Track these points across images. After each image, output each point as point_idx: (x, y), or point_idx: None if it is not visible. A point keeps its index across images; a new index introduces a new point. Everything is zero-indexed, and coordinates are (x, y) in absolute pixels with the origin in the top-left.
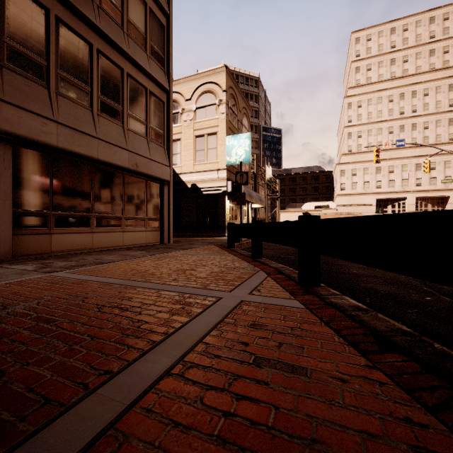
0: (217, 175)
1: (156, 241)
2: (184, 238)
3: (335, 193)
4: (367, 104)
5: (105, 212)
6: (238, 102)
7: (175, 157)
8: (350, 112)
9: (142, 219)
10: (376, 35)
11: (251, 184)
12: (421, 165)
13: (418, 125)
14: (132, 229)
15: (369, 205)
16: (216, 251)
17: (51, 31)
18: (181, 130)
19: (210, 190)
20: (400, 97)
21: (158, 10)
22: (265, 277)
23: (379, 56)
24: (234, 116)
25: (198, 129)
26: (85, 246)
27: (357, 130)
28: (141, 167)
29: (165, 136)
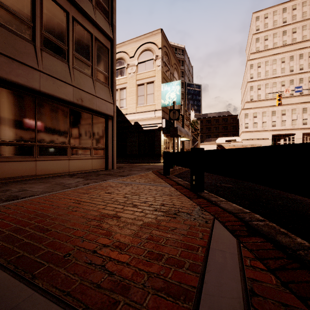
0: (154, 115)
1: (101, 167)
2: (128, 164)
3: (240, 131)
4: (264, 65)
5: (50, 142)
6: (171, 58)
7: (122, 101)
8: (251, 71)
9: (88, 149)
10: (272, 14)
11: (180, 122)
12: (307, 109)
13: (304, 79)
14: (77, 157)
15: (267, 139)
16: (152, 179)
17: None
18: (126, 81)
19: (149, 127)
20: (290, 59)
21: None
22: (236, 245)
23: (274, 29)
24: (167, 69)
25: (139, 79)
26: (28, 174)
27: (257, 84)
28: (86, 102)
29: (110, 78)
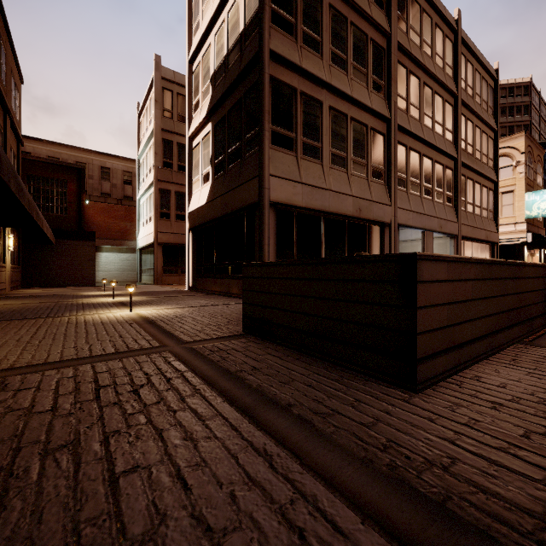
0: (514, 228)
1: None
2: None
3: None
4: None
5: None
6: (533, 154)
7: None
8: None
9: None
10: None
11: (544, 229)
12: None
13: None
14: None
15: None
16: None
17: (465, 185)
18: None
19: (505, 242)
20: None
21: (491, 132)
22: None
23: None
24: (530, 170)
25: None
26: None
27: None
28: (488, 237)
29: (493, 212)
